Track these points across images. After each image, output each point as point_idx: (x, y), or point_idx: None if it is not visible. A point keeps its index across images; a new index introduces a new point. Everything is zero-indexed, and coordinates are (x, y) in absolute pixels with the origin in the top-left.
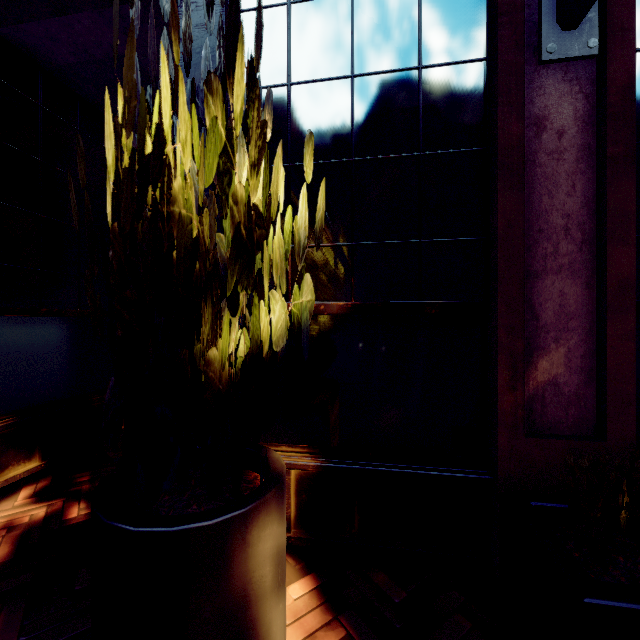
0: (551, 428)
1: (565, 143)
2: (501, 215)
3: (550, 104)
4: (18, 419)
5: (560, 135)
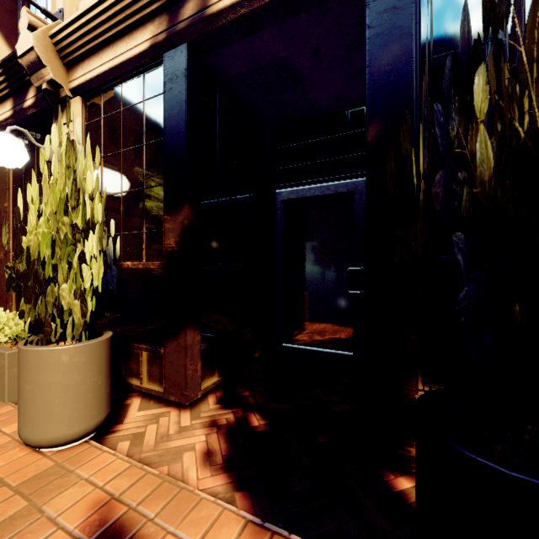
0: None
1: None
2: None
3: None
4: (209, 344)
5: None
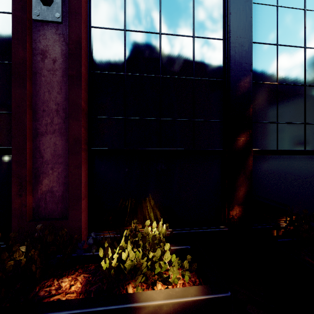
0: (50, 215)
1: (57, 66)
2: (13, 100)
3: (49, 44)
4: None
5: (54, 61)
